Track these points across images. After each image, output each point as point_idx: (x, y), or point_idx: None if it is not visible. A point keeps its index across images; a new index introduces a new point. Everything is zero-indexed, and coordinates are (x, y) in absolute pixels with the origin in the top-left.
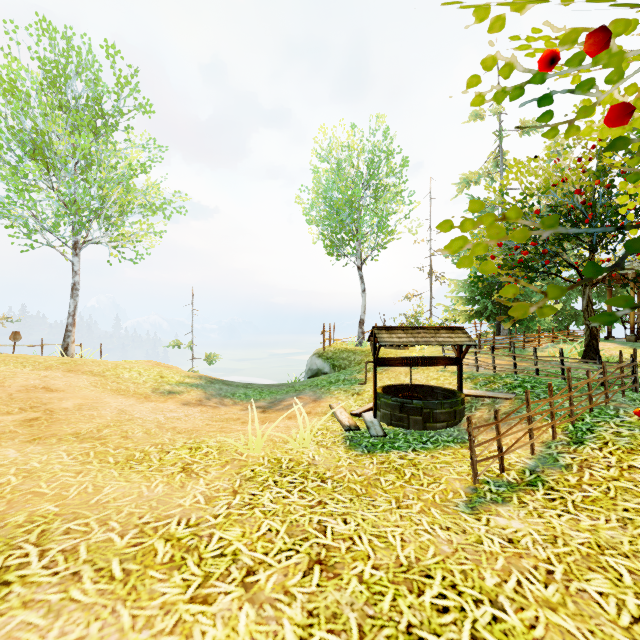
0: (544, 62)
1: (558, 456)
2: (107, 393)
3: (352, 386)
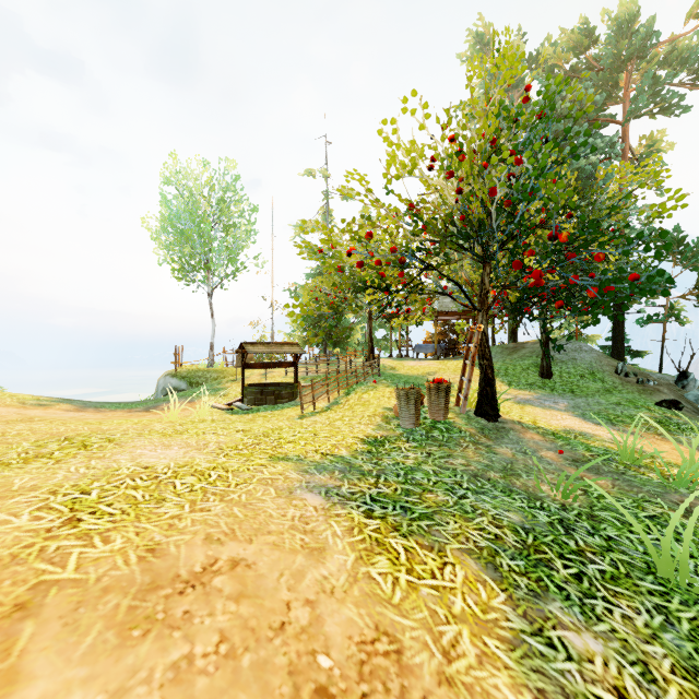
0: (319, 251)
1: (339, 401)
2: None
3: (217, 392)
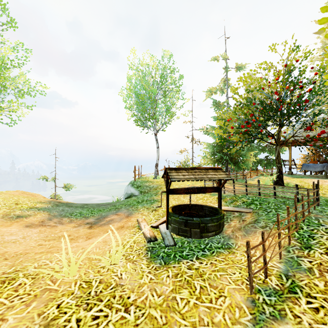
0: None
1: (298, 260)
2: None
3: (152, 205)
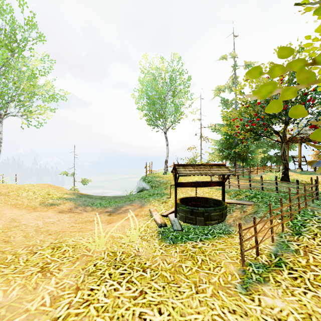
0: None
1: (288, 243)
2: (6, 207)
3: (162, 197)
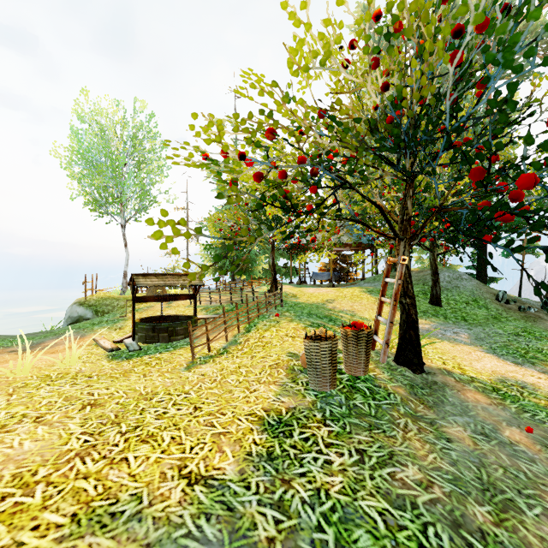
0: (204, 157)
1: (238, 339)
2: None
3: (115, 324)
